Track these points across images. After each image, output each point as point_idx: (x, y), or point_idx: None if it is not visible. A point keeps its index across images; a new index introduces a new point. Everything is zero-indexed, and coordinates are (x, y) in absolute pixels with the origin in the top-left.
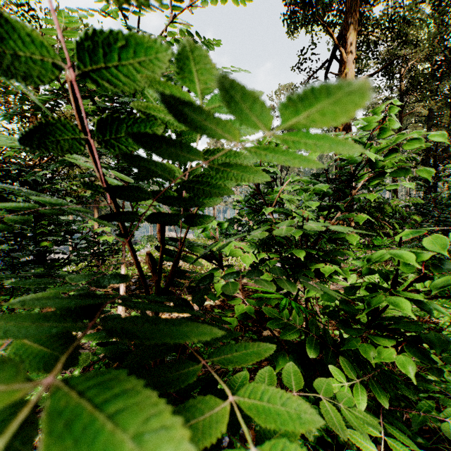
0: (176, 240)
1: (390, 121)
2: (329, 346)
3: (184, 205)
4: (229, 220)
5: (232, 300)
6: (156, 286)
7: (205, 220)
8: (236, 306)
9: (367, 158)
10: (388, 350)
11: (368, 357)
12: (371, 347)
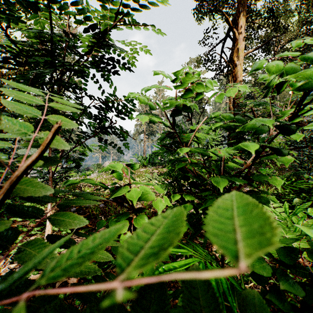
0: None
1: None
2: None
3: None
4: (155, 153)
5: None
6: None
7: None
8: None
9: None
10: None
11: None
12: None
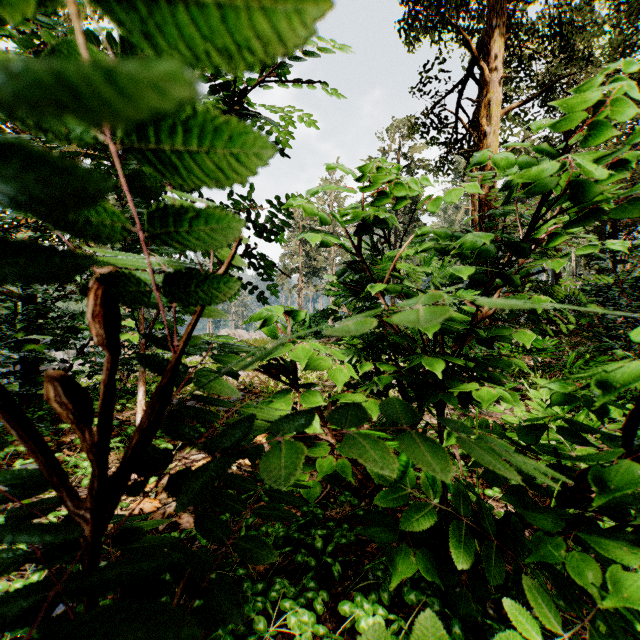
0: (161, 341)
1: (619, 104)
2: (490, 537)
3: (28, 193)
4: (321, 312)
5: (314, 448)
6: (92, 458)
7: (218, 291)
8: (319, 461)
9: (571, 179)
10: (638, 579)
11: (585, 585)
12: (589, 561)
